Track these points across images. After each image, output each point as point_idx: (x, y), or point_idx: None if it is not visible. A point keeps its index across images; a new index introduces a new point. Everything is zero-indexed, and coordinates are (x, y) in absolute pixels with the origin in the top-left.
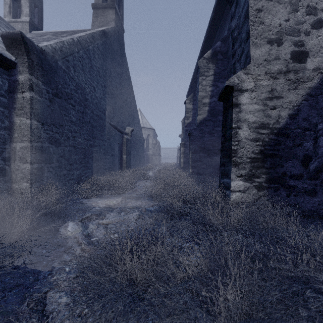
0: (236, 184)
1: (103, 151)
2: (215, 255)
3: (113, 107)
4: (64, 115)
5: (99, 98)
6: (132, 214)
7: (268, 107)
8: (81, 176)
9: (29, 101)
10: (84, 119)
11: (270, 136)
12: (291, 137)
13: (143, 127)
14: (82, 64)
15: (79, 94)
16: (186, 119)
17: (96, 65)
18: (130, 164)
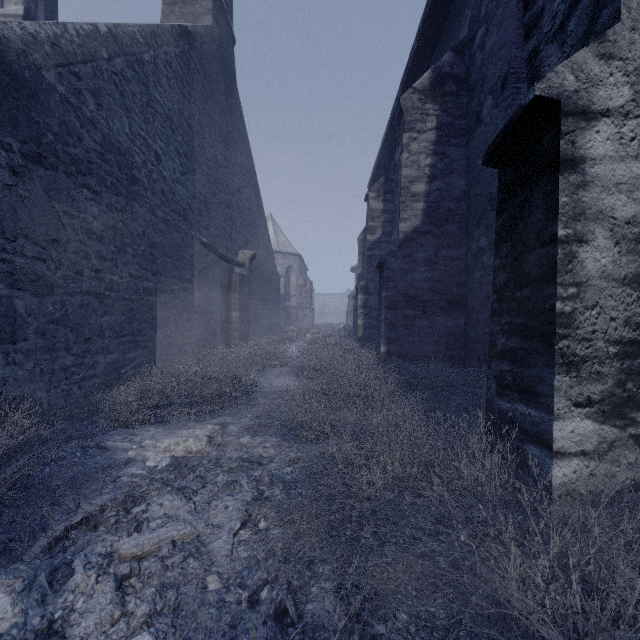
0: (571, 432)
1: (183, 303)
2: None
3: (207, 205)
4: (66, 214)
5: (170, 181)
6: (231, 503)
7: None
8: (119, 368)
9: None
10: (127, 228)
11: None
12: None
13: (278, 251)
14: (122, 92)
15: (114, 165)
16: (370, 234)
17: (163, 102)
18: (248, 331)
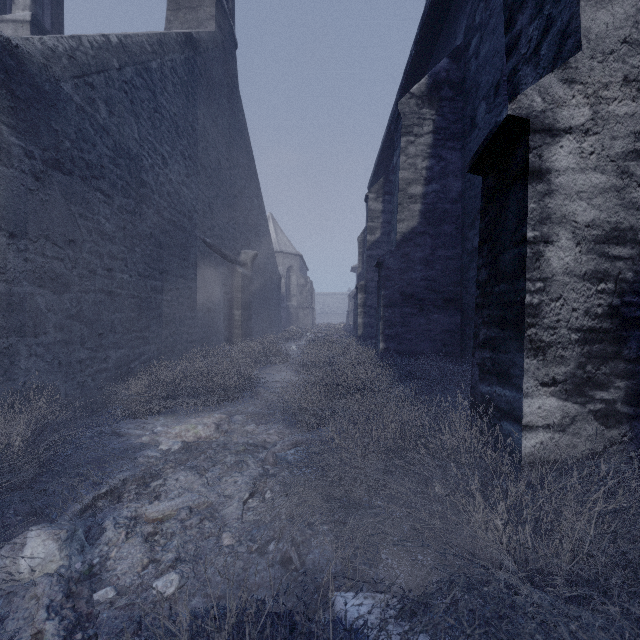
0: (538, 408)
1: (187, 301)
2: None
3: (211, 206)
4: (81, 216)
5: (176, 183)
6: (239, 478)
7: (632, 181)
8: (129, 362)
9: None
10: (136, 229)
11: (638, 265)
12: None
13: (279, 251)
14: (132, 99)
15: (125, 169)
16: (370, 234)
17: (169, 107)
18: (250, 329)
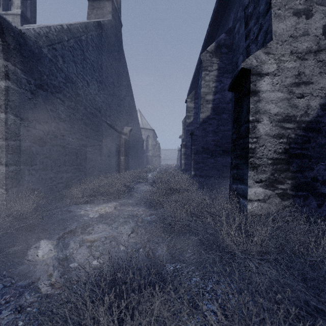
0: (254, 192)
1: (98, 151)
2: (251, 325)
3: (109, 105)
4: (51, 110)
5: (93, 94)
6: (126, 227)
7: (294, 95)
8: (72, 180)
9: (3, 92)
10: (75, 116)
11: (296, 131)
12: (324, 132)
13: (143, 128)
14: (73, 55)
15: (70, 88)
16: (188, 119)
17: (90, 58)
18: (128, 166)
